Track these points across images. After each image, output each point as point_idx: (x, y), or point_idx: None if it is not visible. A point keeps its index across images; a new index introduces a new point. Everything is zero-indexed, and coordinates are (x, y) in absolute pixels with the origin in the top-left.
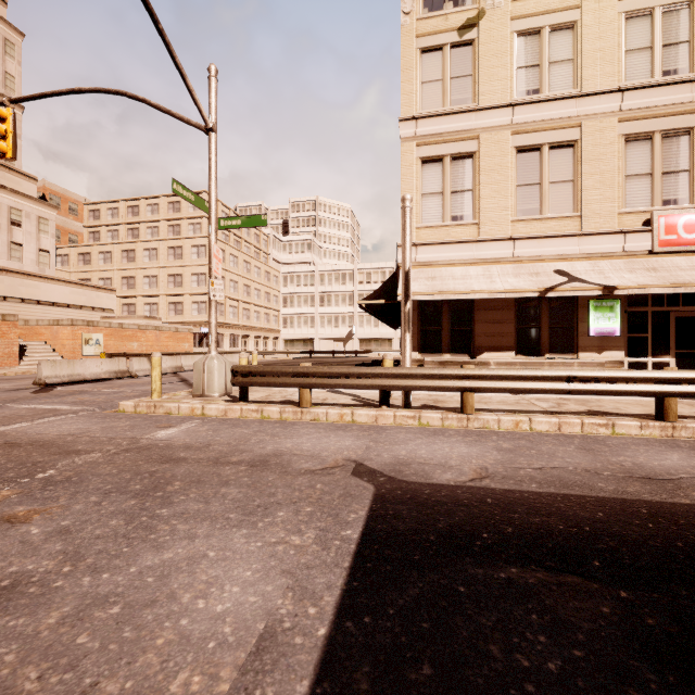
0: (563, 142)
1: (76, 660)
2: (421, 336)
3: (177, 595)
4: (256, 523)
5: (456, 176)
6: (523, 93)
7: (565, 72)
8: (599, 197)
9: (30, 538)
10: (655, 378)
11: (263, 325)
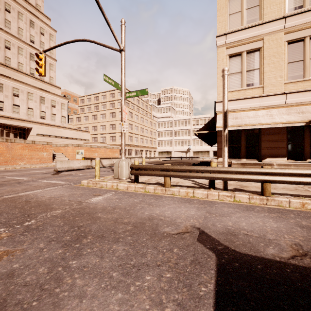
0: None
1: None
2: (229, 149)
3: None
4: (129, 287)
5: (249, 62)
6: (292, 9)
7: None
8: None
9: None
10: None
11: (149, 145)
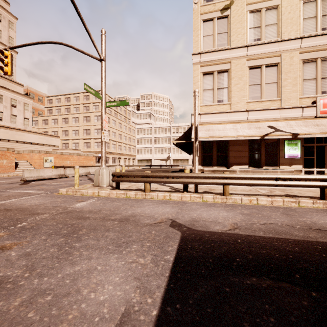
0: (272, 64)
1: (26, 326)
2: (203, 158)
3: (80, 290)
4: (122, 251)
5: (220, 81)
6: (252, 40)
7: (273, 29)
8: (290, 90)
9: (11, 257)
10: (320, 178)
11: (127, 153)
